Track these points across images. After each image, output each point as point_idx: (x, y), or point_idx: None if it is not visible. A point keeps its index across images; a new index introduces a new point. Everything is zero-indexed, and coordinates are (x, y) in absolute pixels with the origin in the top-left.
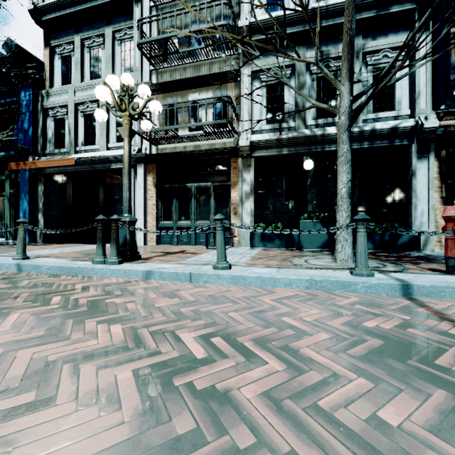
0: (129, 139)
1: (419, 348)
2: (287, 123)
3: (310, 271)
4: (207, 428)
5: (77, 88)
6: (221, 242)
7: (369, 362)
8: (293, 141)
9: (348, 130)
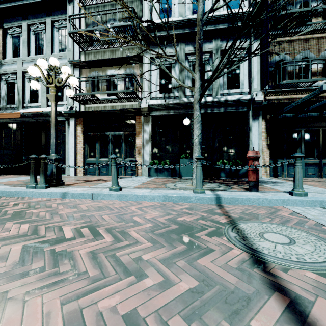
0: (55, 103)
1: (195, 229)
2: (173, 93)
3: (170, 190)
4: (49, 266)
5: (24, 60)
6: (114, 173)
7: (161, 236)
8: (176, 105)
9: (199, 102)
